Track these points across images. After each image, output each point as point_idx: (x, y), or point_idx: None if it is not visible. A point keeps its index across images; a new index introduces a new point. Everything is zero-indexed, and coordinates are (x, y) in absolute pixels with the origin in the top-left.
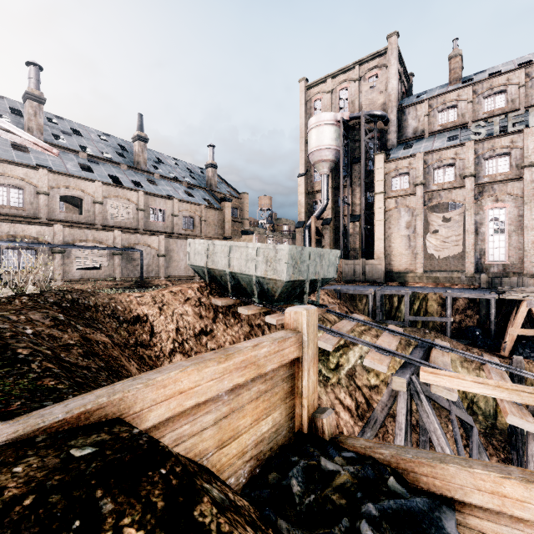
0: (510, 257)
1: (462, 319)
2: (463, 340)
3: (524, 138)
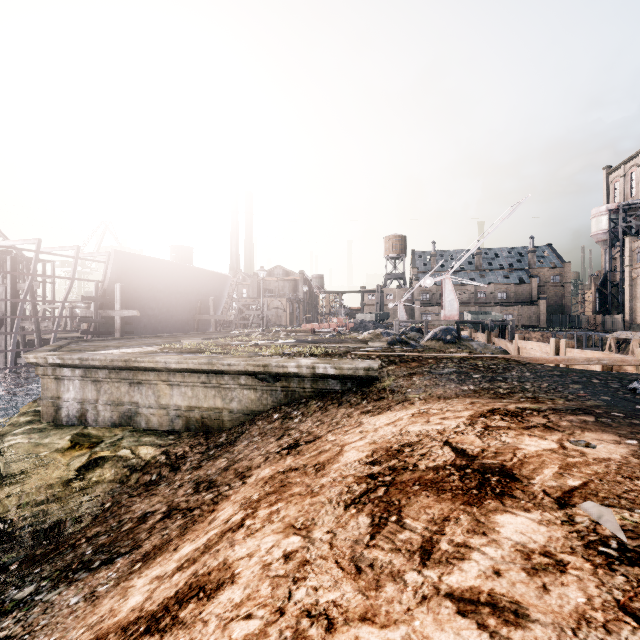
0: None
1: None
2: None
3: None
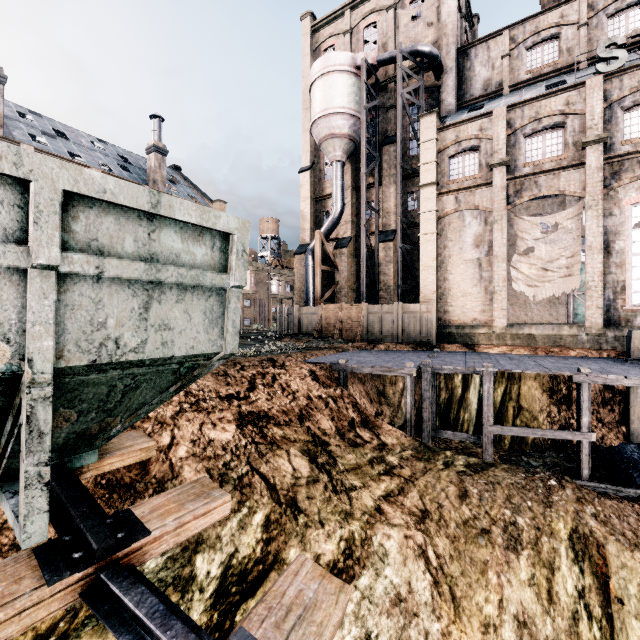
0: None
1: (594, 423)
2: (622, 486)
3: None
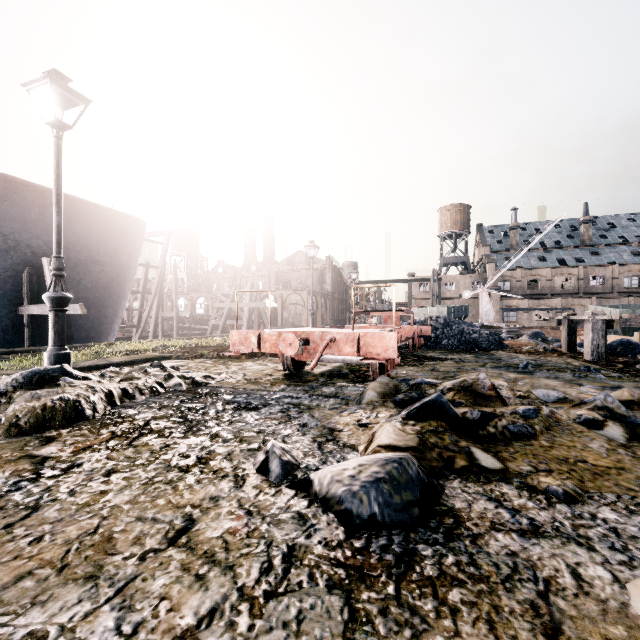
0: None
1: None
2: None
3: None
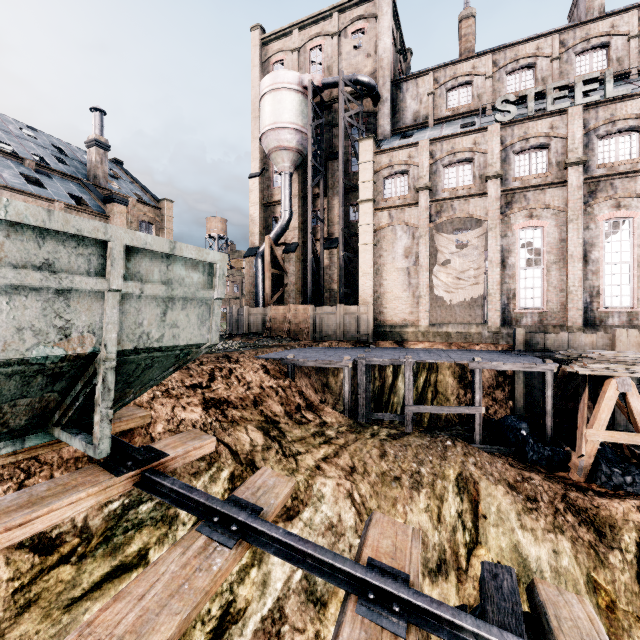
0: (549, 302)
1: (490, 402)
2: (502, 446)
3: (569, 121)
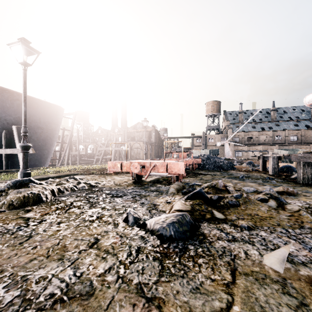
0: None
1: None
2: None
3: None
